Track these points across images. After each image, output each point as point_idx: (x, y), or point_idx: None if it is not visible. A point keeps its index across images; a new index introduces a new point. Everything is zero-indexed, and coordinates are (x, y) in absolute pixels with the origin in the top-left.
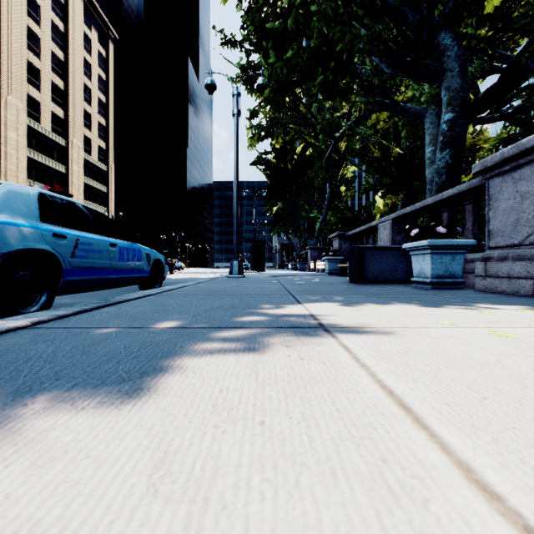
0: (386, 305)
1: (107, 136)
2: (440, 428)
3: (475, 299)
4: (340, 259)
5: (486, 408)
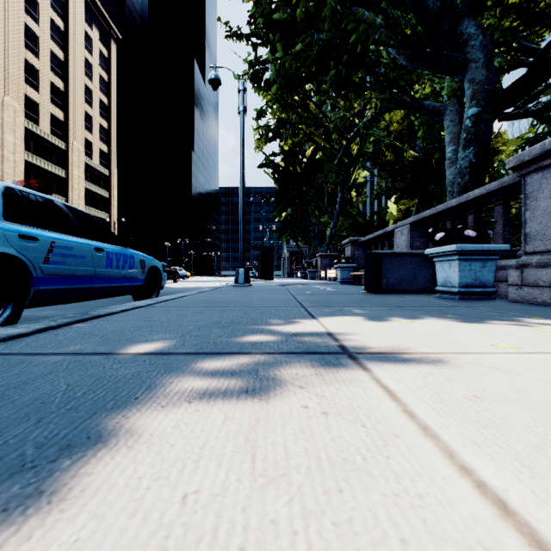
0: (417, 320)
1: (109, 139)
2: None
3: (518, 312)
4: (353, 266)
5: None
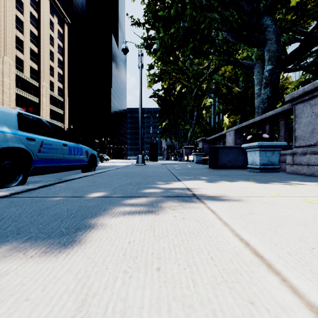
0: (234, 182)
1: (63, 81)
2: (287, 273)
3: (288, 178)
4: (203, 154)
5: (316, 256)
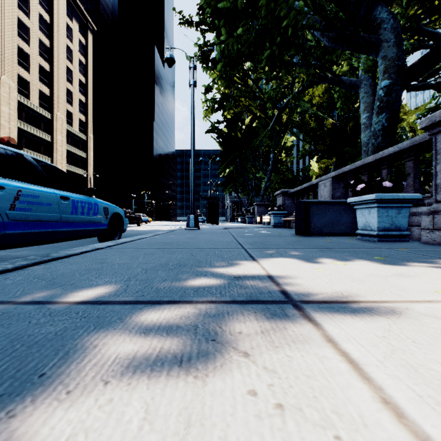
0: (350, 262)
1: (86, 111)
2: None
3: (437, 254)
4: (284, 213)
5: None
